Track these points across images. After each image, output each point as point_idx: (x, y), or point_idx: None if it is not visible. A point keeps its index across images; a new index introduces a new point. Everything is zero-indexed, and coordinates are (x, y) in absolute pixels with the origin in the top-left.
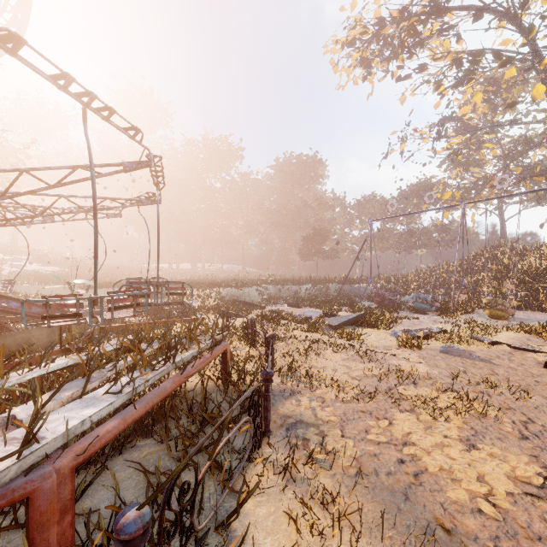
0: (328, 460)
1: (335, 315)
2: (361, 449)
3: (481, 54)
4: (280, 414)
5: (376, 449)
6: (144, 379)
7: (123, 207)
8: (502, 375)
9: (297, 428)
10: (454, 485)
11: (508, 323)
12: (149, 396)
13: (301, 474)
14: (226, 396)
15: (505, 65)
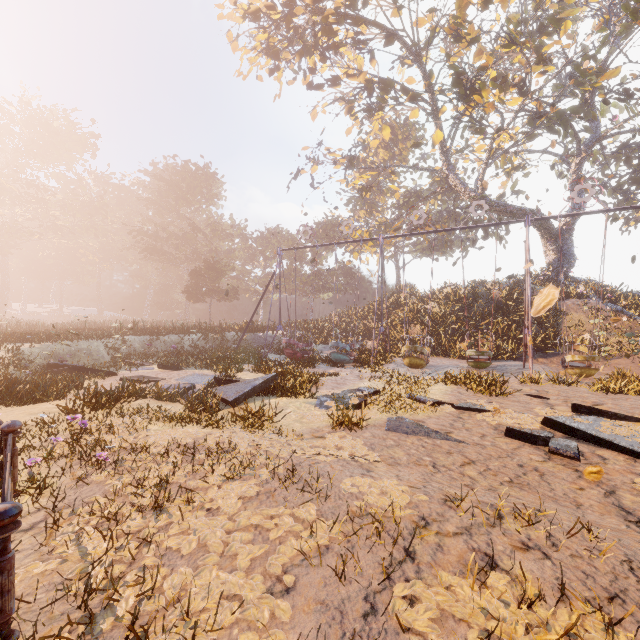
0: None
1: (233, 381)
2: None
3: (391, 84)
4: None
5: None
6: None
7: None
8: (480, 462)
9: None
10: None
11: (422, 371)
12: None
13: None
14: None
15: (414, 99)
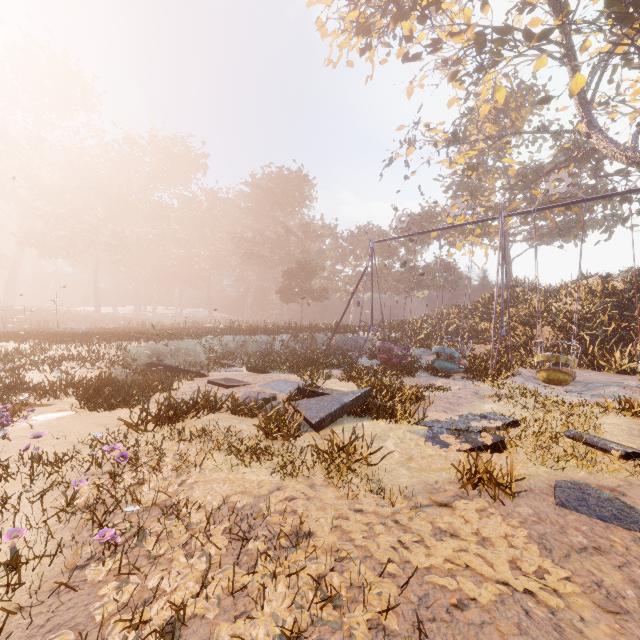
0: None
1: (318, 393)
2: None
3: (509, 31)
4: None
5: None
6: None
7: None
8: None
9: None
10: None
11: (563, 389)
12: None
13: None
14: None
15: (544, 39)
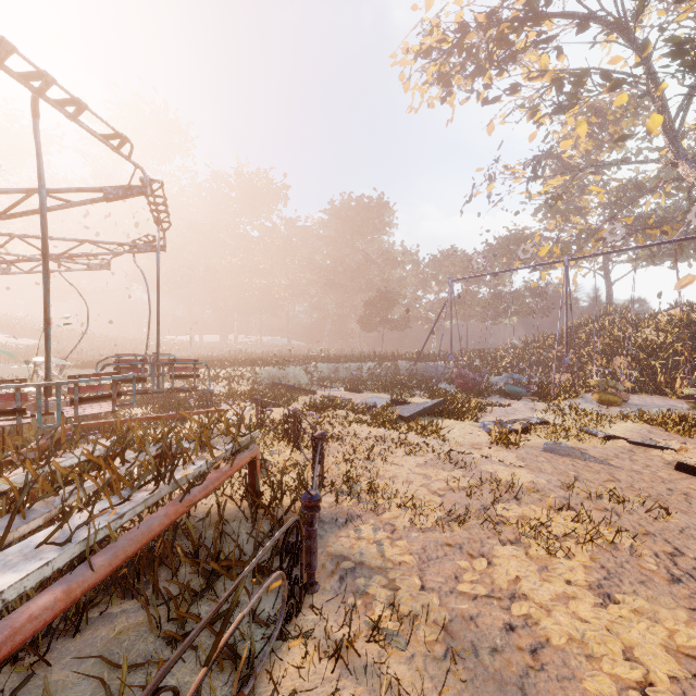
0: (403, 631)
1: (407, 403)
2: (450, 608)
3: (586, 74)
4: (332, 554)
5: (472, 607)
6: (115, 513)
7: (110, 253)
8: (626, 482)
9: (355, 576)
10: (591, 667)
11: (620, 410)
12: (120, 542)
13: (361, 659)
14: (253, 528)
15: (616, 88)
